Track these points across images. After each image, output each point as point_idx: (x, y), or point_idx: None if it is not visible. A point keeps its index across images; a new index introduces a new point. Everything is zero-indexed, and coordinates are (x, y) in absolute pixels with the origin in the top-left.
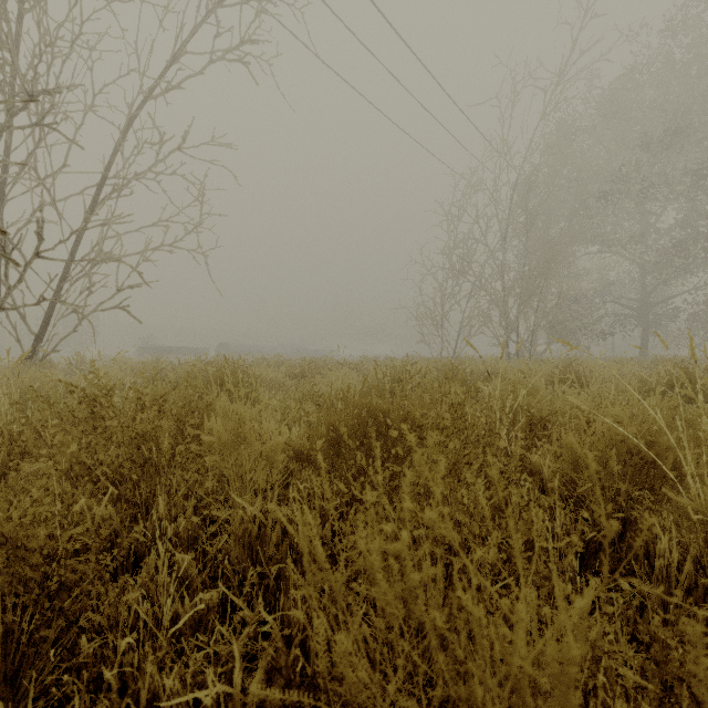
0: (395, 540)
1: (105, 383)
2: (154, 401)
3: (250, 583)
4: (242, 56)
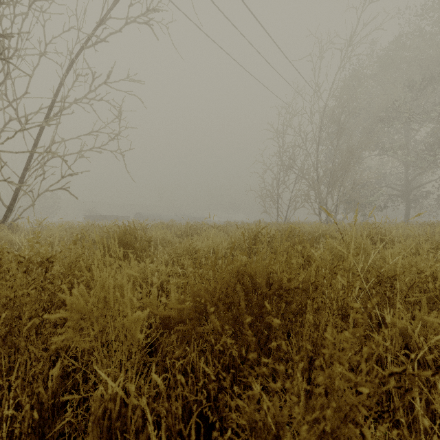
0: None
1: None
2: (38, 262)
3: None
4: (146, 21)
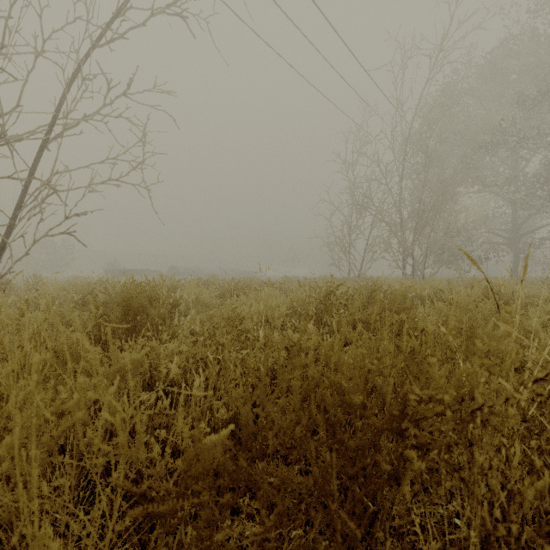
0: None
1: None
2: None
3: None
4: (179, 13)
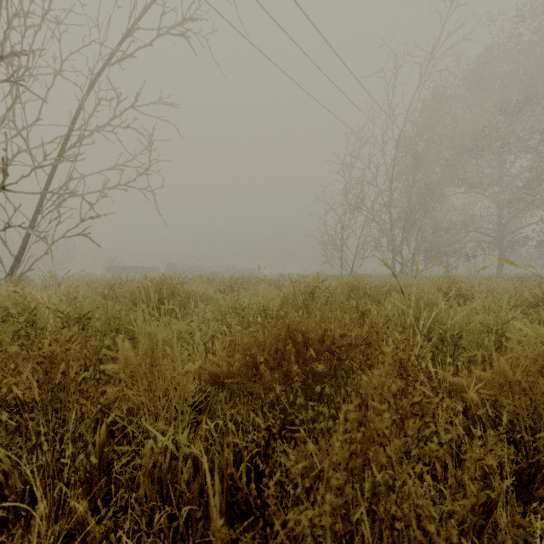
0: (319, 485)
1: (29, 301)
2: (76, 319)
3: (158, 524)
4: (183, 32)
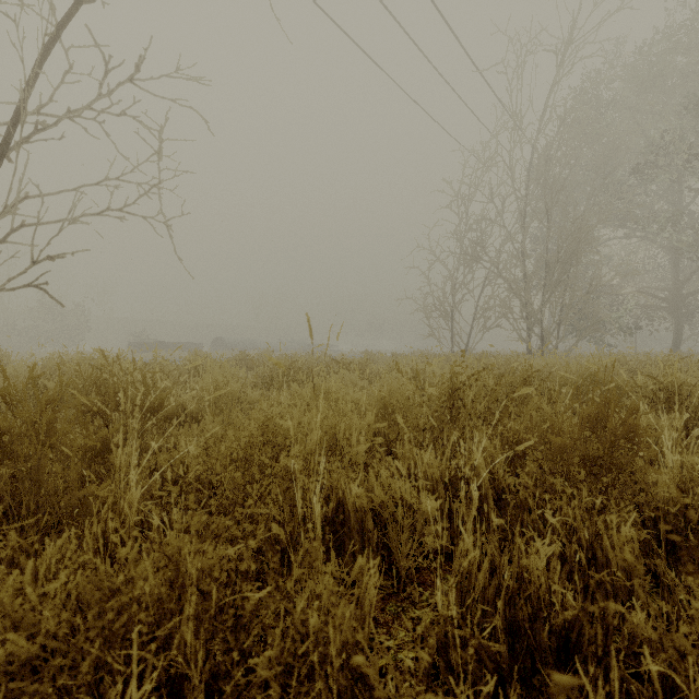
0: None
1: None
2: None
3: None
4: None
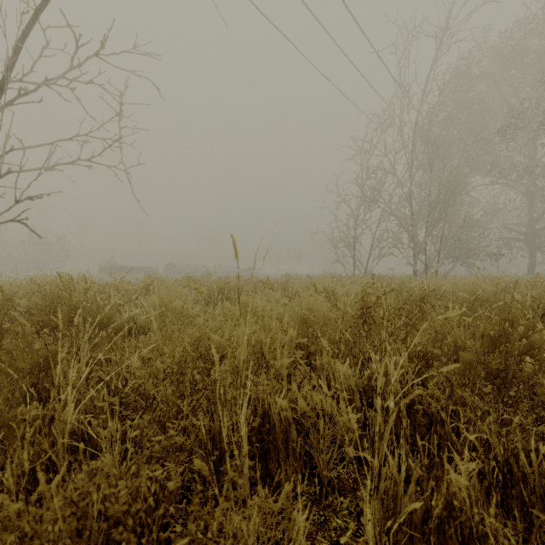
0: None
1: None
2: None
3: None
4: None
